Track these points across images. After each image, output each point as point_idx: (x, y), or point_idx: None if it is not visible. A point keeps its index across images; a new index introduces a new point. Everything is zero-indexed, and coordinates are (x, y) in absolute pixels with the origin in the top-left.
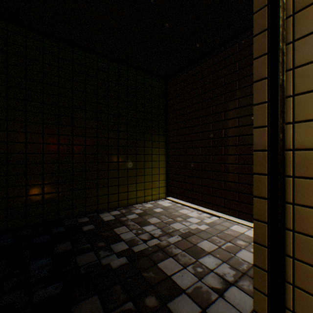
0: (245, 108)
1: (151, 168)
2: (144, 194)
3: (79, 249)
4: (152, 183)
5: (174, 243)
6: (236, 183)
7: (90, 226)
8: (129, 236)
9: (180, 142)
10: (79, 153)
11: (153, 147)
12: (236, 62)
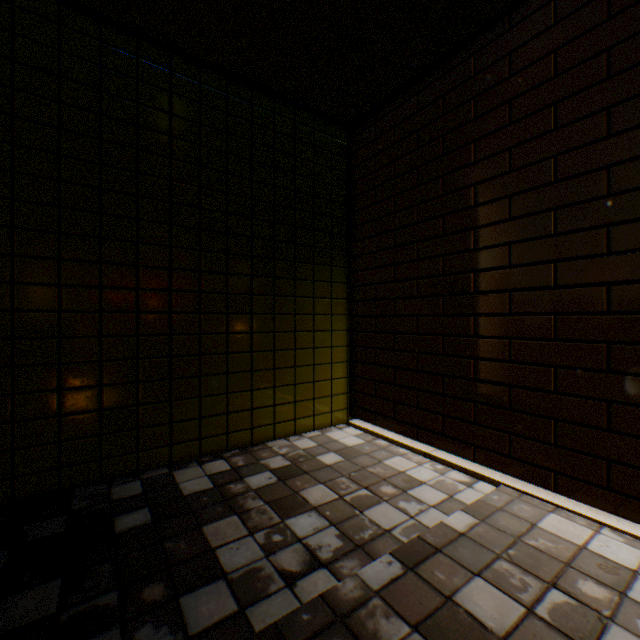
0: (579, 180)
1: (313, 350)
2: (294, 415)
3: (77, 615)
4: (315, 386)
5: (381, 592)
6: (550, 394)
7: (138, 514)
8: (245, 559)
9: (385, 283)
10: (119, 310)
11: (316, 297)
12: (550, 55)
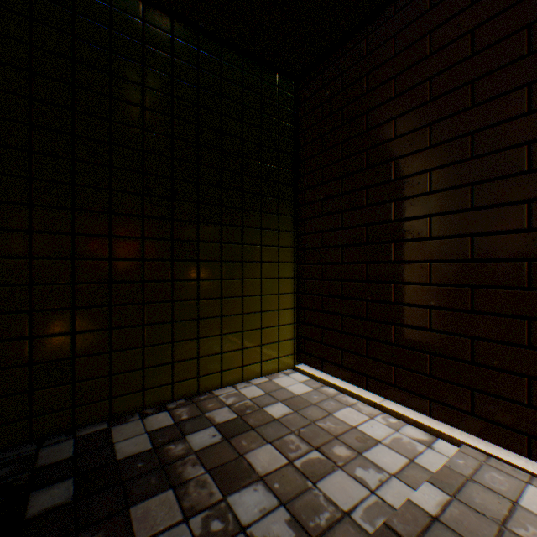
0: None
1: (260, 297)
2: (242, 362)
3: None
4: (262, 333)
5: None
6: (523, 349)
7: (59, 489)
8: None
9: (332, 231)
10: (52, 256)
11: (264, 245)
12: None
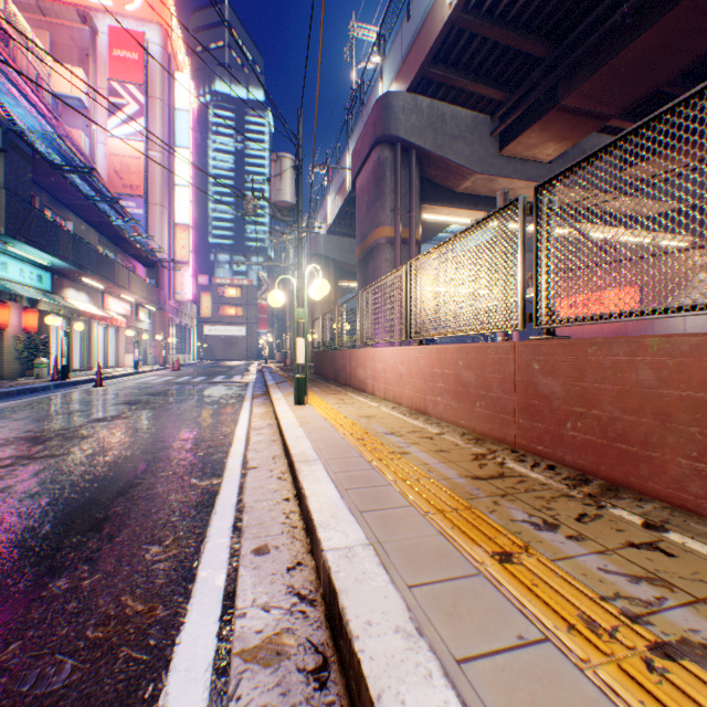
0: None
1: None
2: None
3: None
4: None
5: None
6: None
7: None
8: None
9: None
10: None
11: None
12: None
